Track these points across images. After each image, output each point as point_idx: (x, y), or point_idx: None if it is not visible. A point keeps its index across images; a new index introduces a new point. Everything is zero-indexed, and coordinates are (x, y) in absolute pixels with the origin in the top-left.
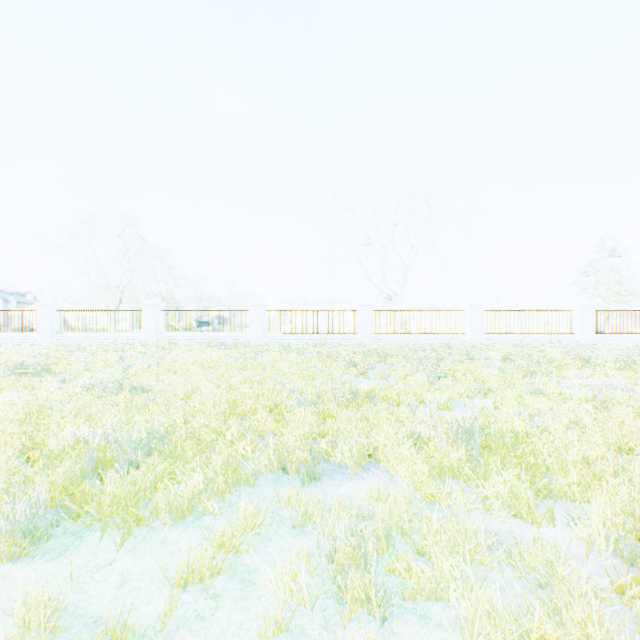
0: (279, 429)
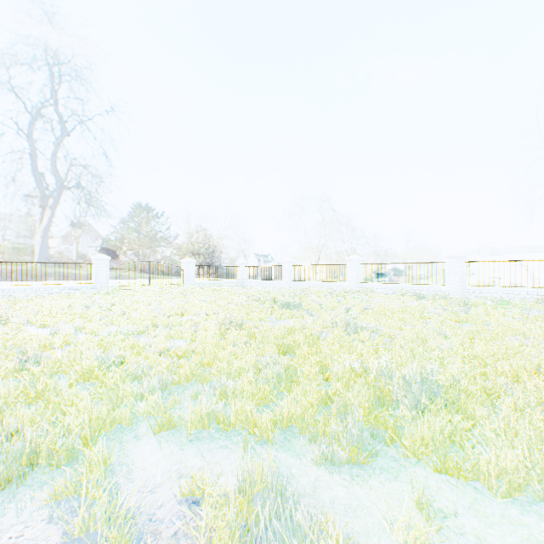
0: None
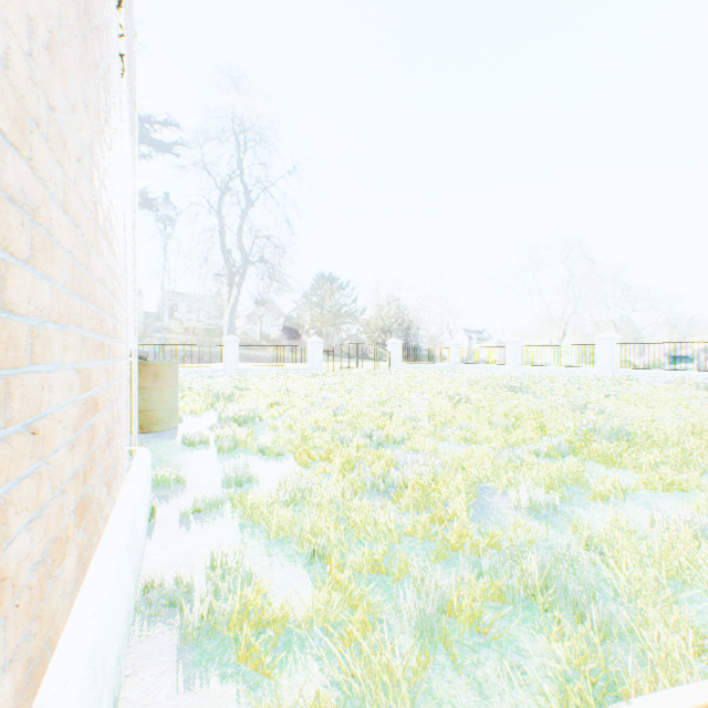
0: None
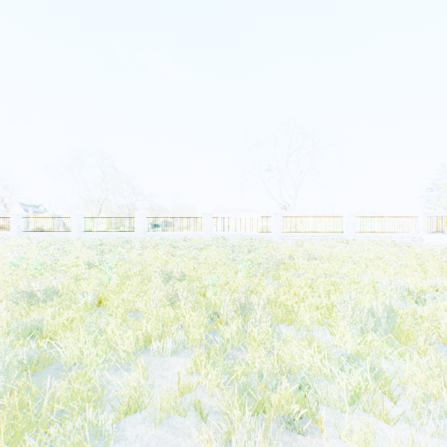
0: None
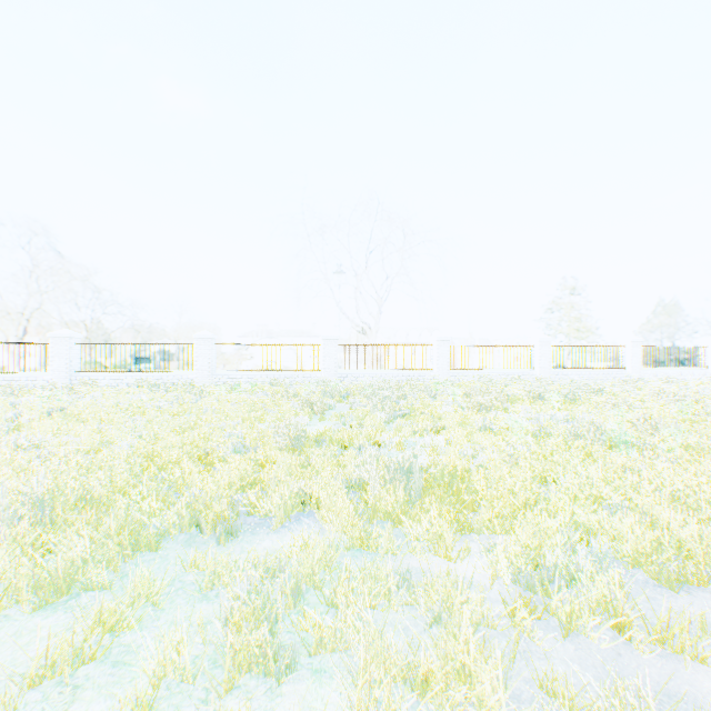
0: (205, 482)
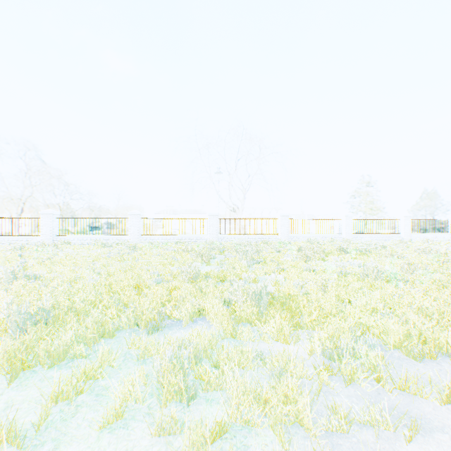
0: (140, 300)
